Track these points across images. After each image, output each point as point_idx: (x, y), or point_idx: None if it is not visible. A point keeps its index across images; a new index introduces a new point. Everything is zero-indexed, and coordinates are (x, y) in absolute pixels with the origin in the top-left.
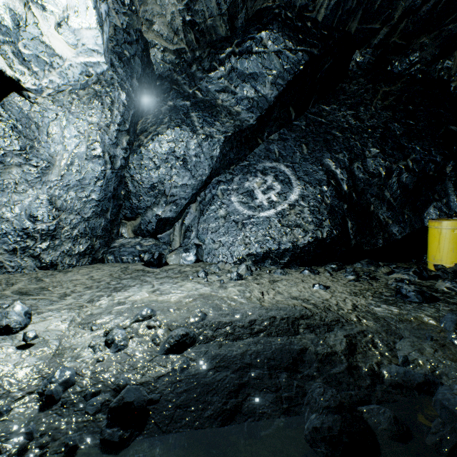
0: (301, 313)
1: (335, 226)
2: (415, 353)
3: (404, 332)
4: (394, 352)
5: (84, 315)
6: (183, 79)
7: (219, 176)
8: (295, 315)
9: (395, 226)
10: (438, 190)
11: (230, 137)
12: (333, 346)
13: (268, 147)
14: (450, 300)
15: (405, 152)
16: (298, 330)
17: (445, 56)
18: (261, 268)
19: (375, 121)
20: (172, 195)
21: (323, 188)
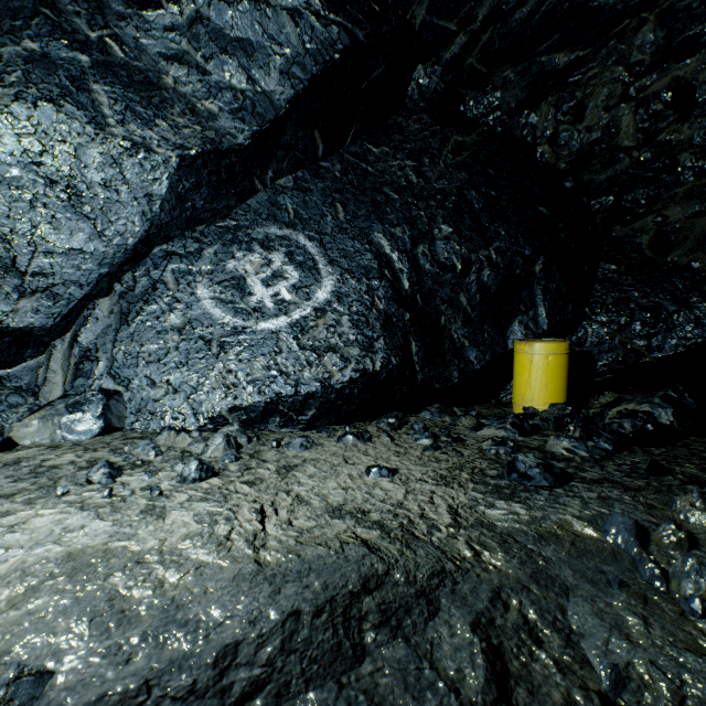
0: (363, 571)
1: (395, 349)
2: (618, 640)
3: (563, 571)
4: (577, 647)
5: None
6: (74, 2)
7: (170, 243)
8: (351, 586)
9: (474, 349)
10: (524, 297)
11: (193, 160)
12: (459, 682)
13: (275, 199)
14: (585, 476)
15: (487, 236)
16: (361, 639)
17: (532, 107)
18: (261, 434)
19: (447, 183)
20: (39, 272)
21: (374, 283)
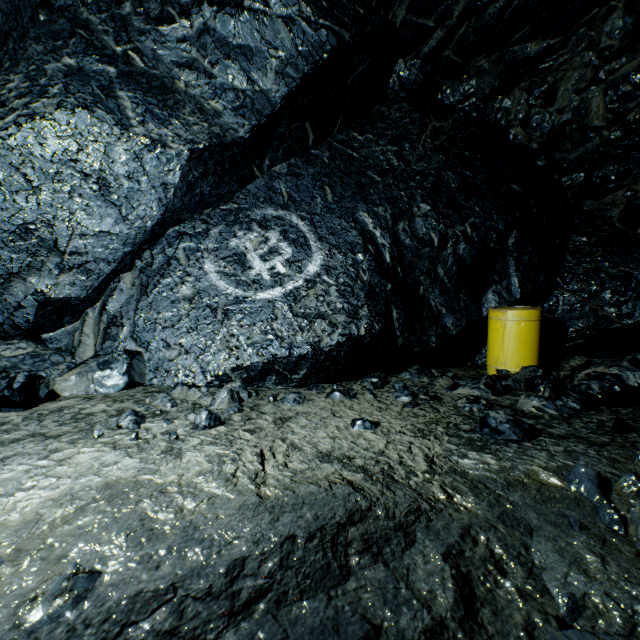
0: (348, 506)
1: (377, 316)
2: (576, 574)
3: (528, 514)
4: (539, 578)
5: None
6: (103, 23)
7: (182, 225)
8: (338, 518)
9: (450, 316)
10: (498, 268)
11: (201, 152)
12: (431, 601)
13: (271, 184)
14: (553, 432)
15: (462, 213)
16: (347, 561)
17: (505, 93)
18: (259, 391)
19: (425, 165)
20: (75, 252)
21: (358, 257)
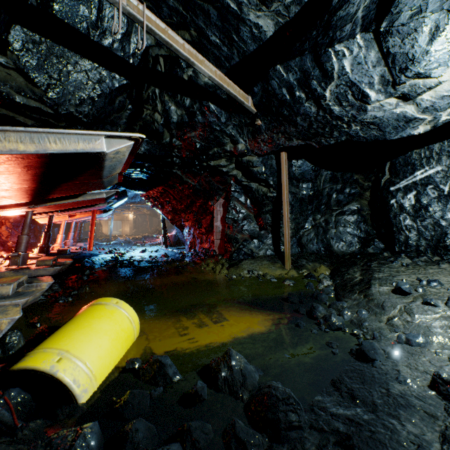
0: None
1: None
2: None
3: None
4: None
5: None
6: None
7: None
8: None
9: None
10: None
11: None
12: None
13: None
14: None
15: None
16: None
17: None
18: None
19: None
20: None
21: None
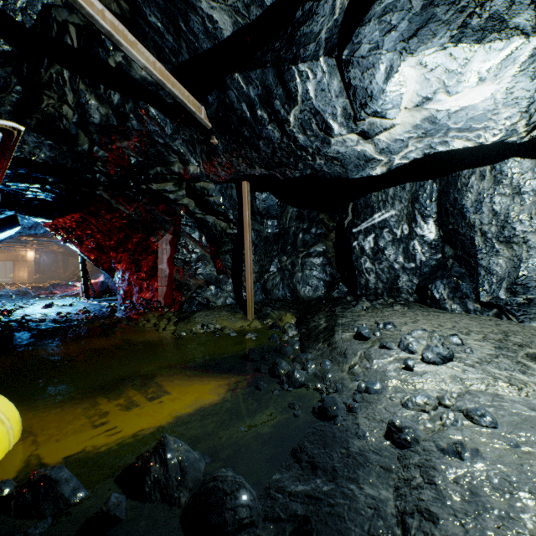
0: None
1: None
2: None
3: None
4: None
5: (491, 390)
6: None
7: None
8: None
9: None
10: None
11: None
12: None
13: None
14: None
15: None
16: None
17: None
18: None
19: None
20: None
21: None
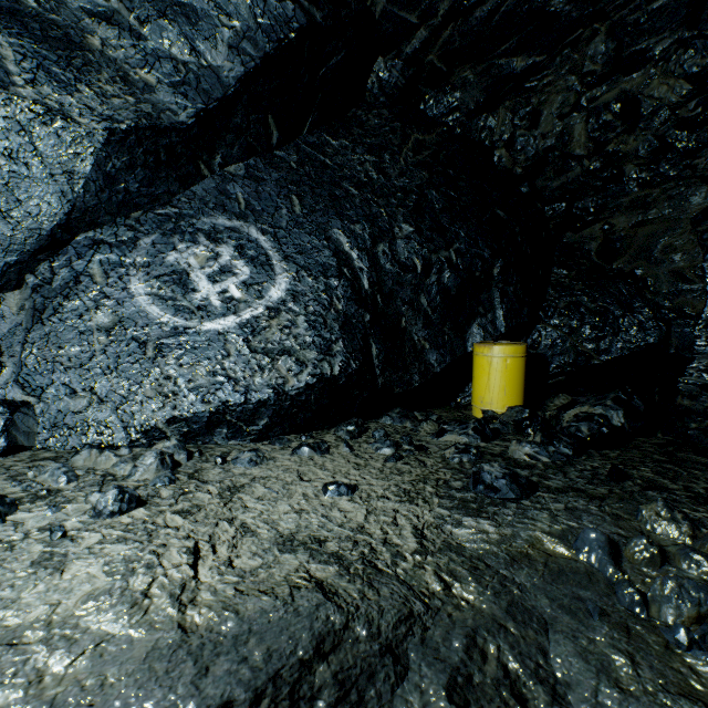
0: (316, 628)
1: (354, 352)
2: (608, 688)
3: (539, 600)
4: (565, 701)
5: None
6: None
7: (98, 230)
8: (301, 651)
9: (434, 352)
10: (483, 300)
11: (125, 135)
12: None
13: (224, 187)
14: (550, 485)
15: (447, 237)
16: None
17: (490, 110)
18: (205, 449)
19: (407, 181)
20: None
21: (332, 282)
